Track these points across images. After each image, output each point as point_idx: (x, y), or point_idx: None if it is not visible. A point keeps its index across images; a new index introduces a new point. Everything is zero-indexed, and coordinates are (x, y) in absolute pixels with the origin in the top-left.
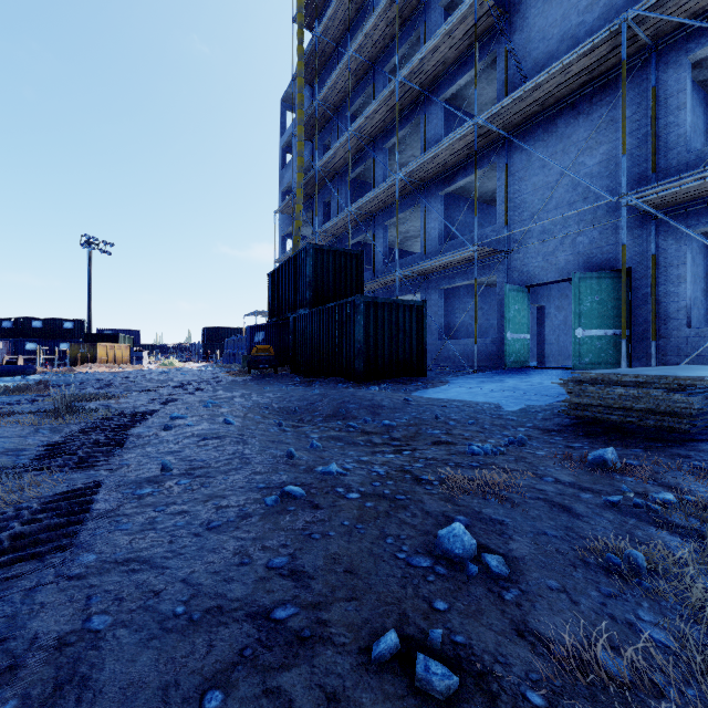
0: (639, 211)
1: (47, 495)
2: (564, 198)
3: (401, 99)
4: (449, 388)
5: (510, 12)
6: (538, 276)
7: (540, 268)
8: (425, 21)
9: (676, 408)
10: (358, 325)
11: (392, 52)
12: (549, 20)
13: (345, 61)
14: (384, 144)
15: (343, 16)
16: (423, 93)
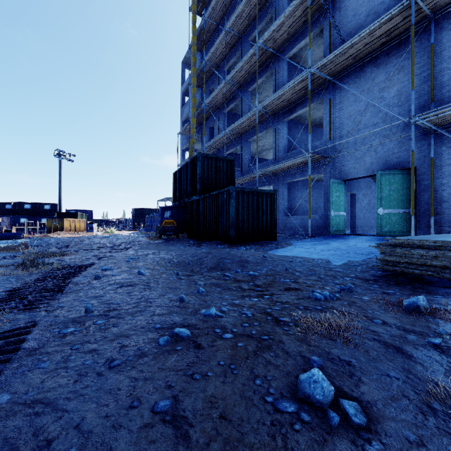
0: (422, 129)
1: None
2: (370, 121)
3: (259, 58)
4: (293, 248)
5: None
6: (351, 173)
7: (353, 168)
8: (275, 6)
9: None
10: (232, 206)
11: (253, 28)
12: (359, 2)
13: (223, 34)
14: (248, 88)
15: (221, 5)
16: (274, 54)
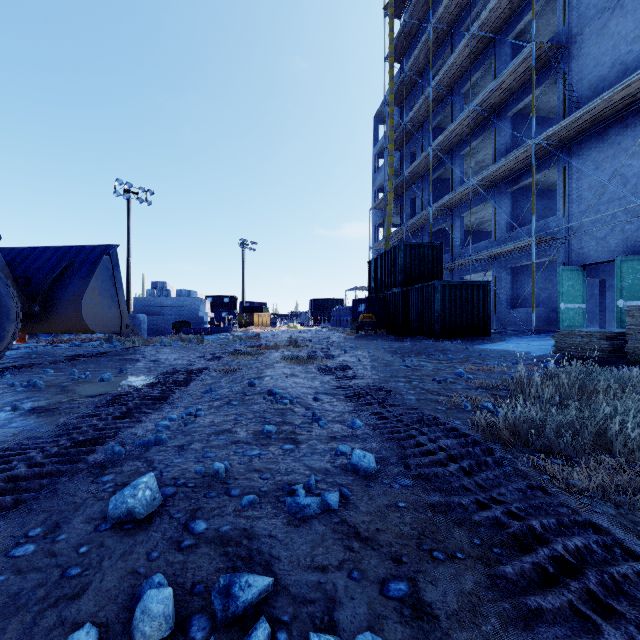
0: None
1: (330, 363)
2: (615, 194)
3: (474, 118)
4: (503, 344)
5: (568, 44)
6: (592, 257)
7: (594, 250)
8: (495, 54)
9: (604, 348)
10: (437, 301)
11: (467, 78)
12: (601, 50)
13: (428, 92)
14: (460, 152)
15: (426, 53)
16: (493, 112)
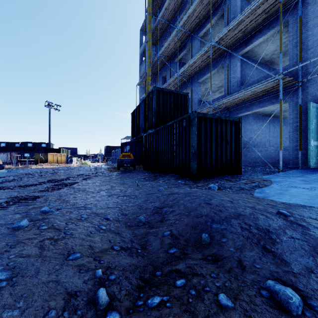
0: None
1: None
2: None
3: None
4: (285, 188)
5: None
6: None
7: None
8: None
9: None
10: (193, 135)
11: None
12: None
13: None
14: (198, 34)
15: None
16: None
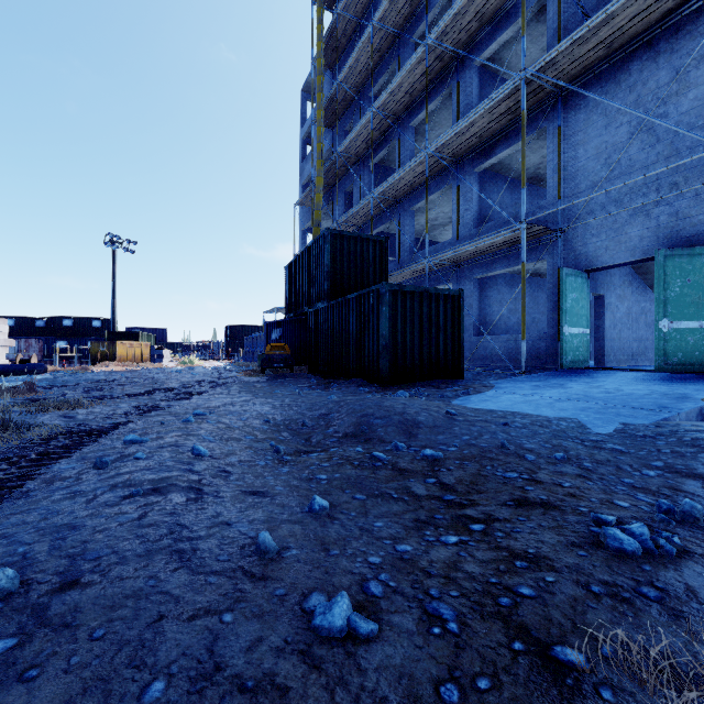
0: None
1: None
2: (638, 160)
3: (430, 67)
4: (498, 395)
5: None
6: (601, 257)
7: (604, 248)
8: None
9: None
10: (383, 318)
11: (419, 19)
12: None
13: (368, 34)
14: (410, 122)
15: None
16: (455, 58)
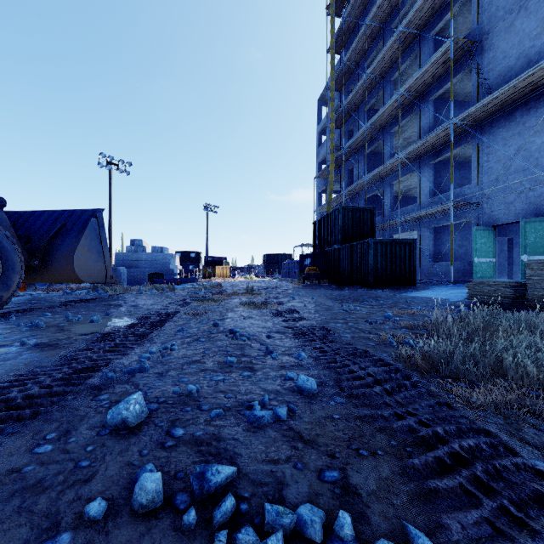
0: None
1: (281, 308)
2: (520, 166)
3: (402, 102)
4: (426, 292)
5: (481, 40)
6: (501, 218)
7: (502, 213)
8: (420, 47)
9: (508, 295)
10: (371, 256)
11: (396, 67)
12: (509, 45)
13: (363, 79)
14: (391, 130)
15: (362, 46)
16: (418, 96)
